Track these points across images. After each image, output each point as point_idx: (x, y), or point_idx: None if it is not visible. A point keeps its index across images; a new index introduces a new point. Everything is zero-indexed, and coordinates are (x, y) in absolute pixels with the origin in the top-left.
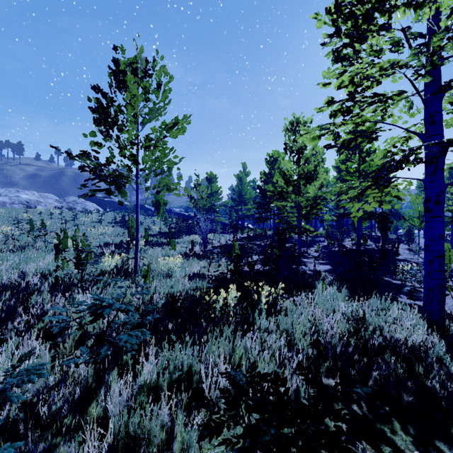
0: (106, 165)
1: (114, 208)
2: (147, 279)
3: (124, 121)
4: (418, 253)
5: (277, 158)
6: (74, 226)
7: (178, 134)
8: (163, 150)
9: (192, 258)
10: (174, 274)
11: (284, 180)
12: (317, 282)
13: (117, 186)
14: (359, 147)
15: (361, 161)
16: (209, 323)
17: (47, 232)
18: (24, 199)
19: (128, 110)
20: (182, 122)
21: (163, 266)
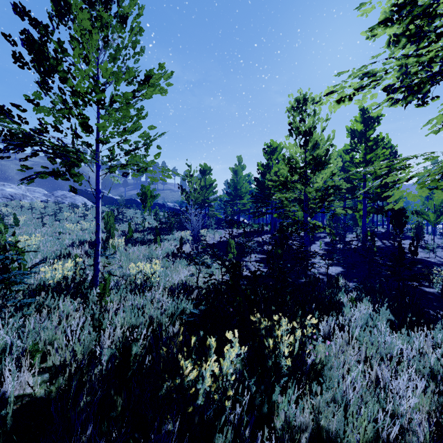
0: (42, 131)
1: (105, 202)
2: (104, 300)
3: (71, 68)
4: (433, 251)
5: (275, 148)
6: (55, 222)
7: (153, 92)
8: (127, 109)
9: (179, 260)
10: (150, 286)
11: (290, 166)
12: (338, 293)
13: (68, 166)
14: (366, 135)
15: (367, 151)
16: (182, 426)
17: (19, 228)
18: (8, 193)
19: (75, 50)
20: (159, 76)
21: (136, 275)
